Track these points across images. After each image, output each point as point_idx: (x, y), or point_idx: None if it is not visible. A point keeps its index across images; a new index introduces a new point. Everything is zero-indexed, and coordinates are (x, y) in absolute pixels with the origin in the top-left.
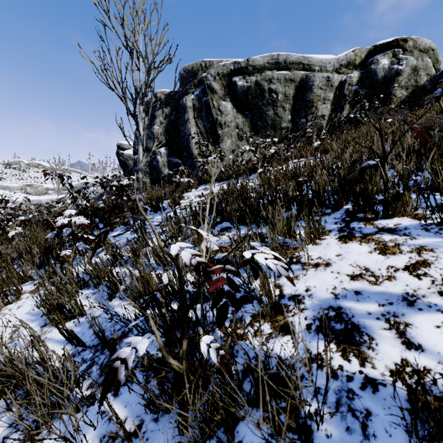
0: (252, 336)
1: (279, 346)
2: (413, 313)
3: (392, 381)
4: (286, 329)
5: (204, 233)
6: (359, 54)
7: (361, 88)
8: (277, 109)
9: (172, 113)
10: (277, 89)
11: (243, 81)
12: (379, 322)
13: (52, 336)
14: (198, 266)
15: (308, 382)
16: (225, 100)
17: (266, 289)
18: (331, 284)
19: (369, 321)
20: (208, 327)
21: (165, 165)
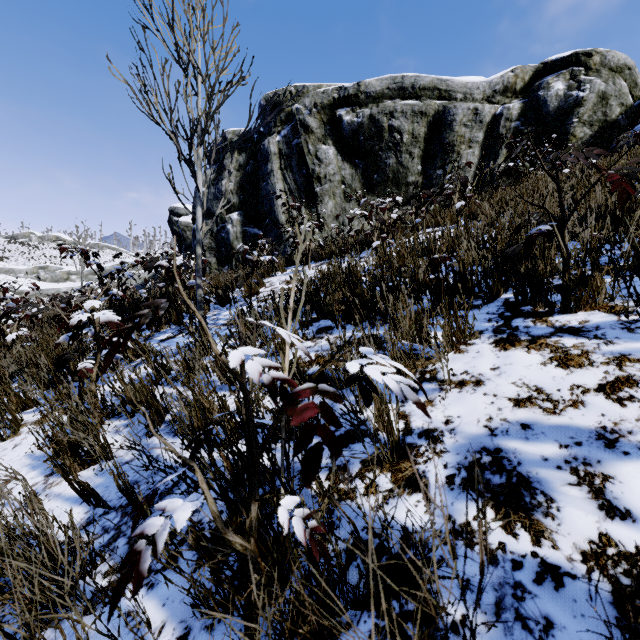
0: (363, 493)
1: (404, 510)
2: (615, 459)
3: (585, 571)
4: (416, 484)
5: (284, 333)
6: (521, 75)
7: (524, 125)
8: (401, 156)
9: (249, 163)
10: (402, 127)
11: (352, 115)
12: (561, 473)
13: (60, 490)
14: (273, 385)
15: (450, 570)
16: (326, 142)
17: (385, 421)
18: (485, 413)
19: (546, 471)
20: (292, 481)
21: (238, 238)
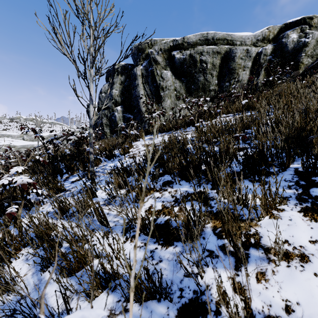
0: None
1: None
2: None
3: None
4: None
5: None
6: (272, 30)
7: (274, 58)
8: (206, 76)
9: (126, 80)
10: (207, 60)
11: (180, 54)
12: None
13: None
14: None
15: None
16: (166, 69)
17: (229, 309)
18: None
19: None
20: None
21: (120, 119)
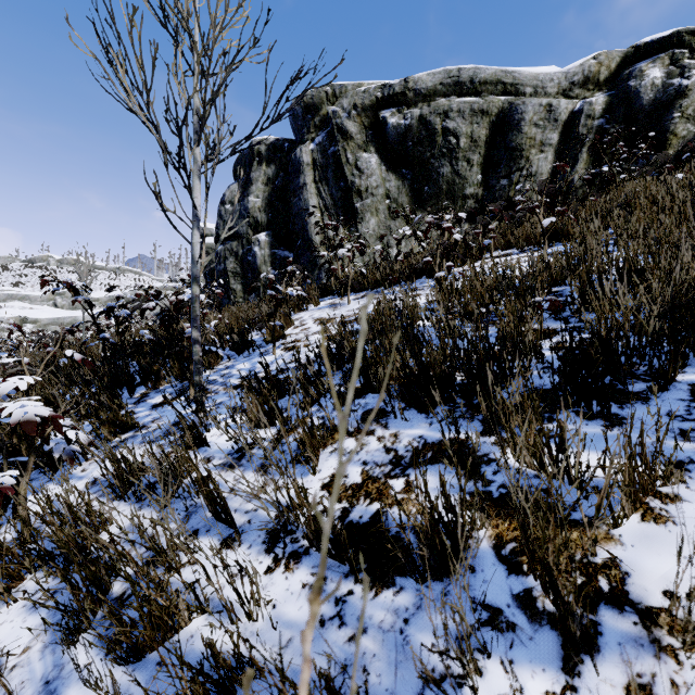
0: None
1: None
2: None
3: None
4: None
5: None
6: (606, 62)
7: (610, 123)
8: (457, 164)
9: (279, 176)
10: (458, 129)
11: (399, 116)
12: None
13: None
14: None
15: None
16: (368, 150)
17: None
18: None
19: None
20: None
21: (266, 262)
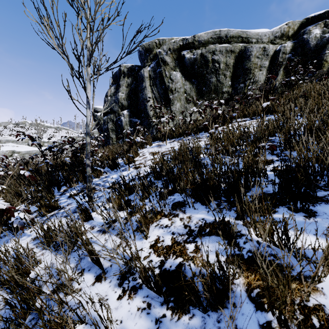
0: None
1: None
2: None
3: None
4: None
5: None
6: (292, 26)
7: (294, 56)
8: (219, 76)
9: (133, 83)
10: (219, 59)
11: (191, 54)
12: None
13: None
14: None
15: None
16: (176, 70)
17: None
18: None
19: None
20: None
21: (127, 124)
